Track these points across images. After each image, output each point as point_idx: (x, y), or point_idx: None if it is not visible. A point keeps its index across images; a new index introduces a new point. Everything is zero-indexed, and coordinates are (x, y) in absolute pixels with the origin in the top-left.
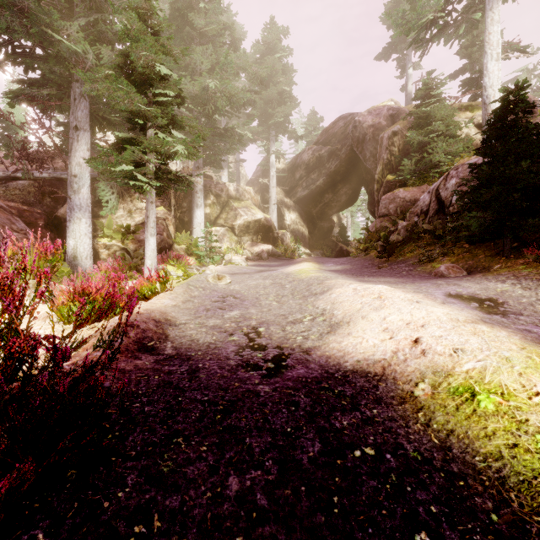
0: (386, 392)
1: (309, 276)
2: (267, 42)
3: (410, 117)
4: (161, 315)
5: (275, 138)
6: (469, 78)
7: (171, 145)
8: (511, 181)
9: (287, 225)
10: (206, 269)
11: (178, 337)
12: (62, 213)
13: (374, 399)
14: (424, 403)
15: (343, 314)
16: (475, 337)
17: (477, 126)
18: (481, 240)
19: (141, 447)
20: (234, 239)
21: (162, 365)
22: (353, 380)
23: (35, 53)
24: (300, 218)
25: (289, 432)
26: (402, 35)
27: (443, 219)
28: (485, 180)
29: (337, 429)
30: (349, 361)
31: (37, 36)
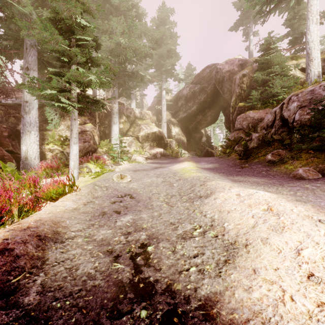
0: None
1: (191, 176)
2: (160, 18)
3: (255, 63)
4: (51, 227)
5: (165, 80)
6: (295, 38)
7: (88, 76)
8: None
9: (173, 136)
10: (115, 167)
11: (56, 263)
12: (20, 127)
13: None
14: None
15: (236, 230)
16: None
17: (301, 69)
18: None
19: None
20: (138, 144)
21: None
22: None
23: None
24: (181, 131)
25: None
26: (246, 14)
27: (286, 132)
28: None
29: None
30: None
31: None
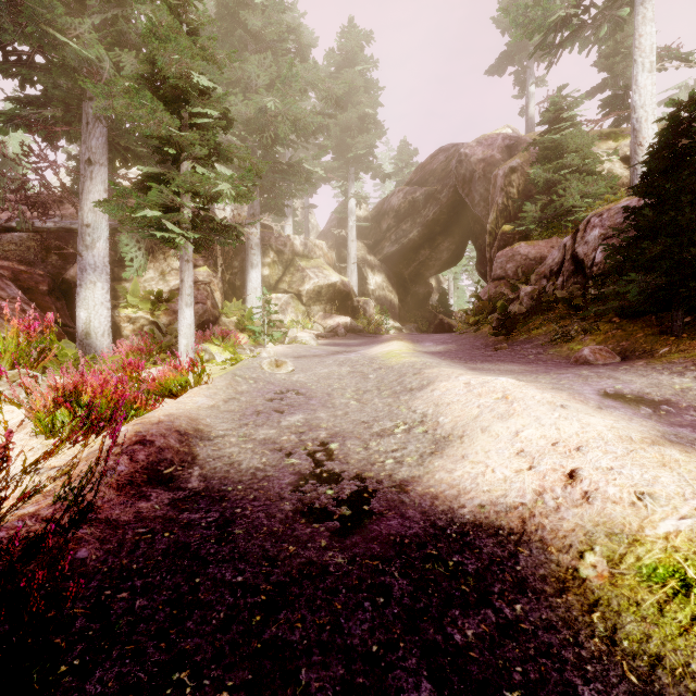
0: (531, 568)
1: (401, 362)
2: (345, 51)
3: (534, 148)
4: (189, 424)
5: (355, 177)
6: (612, 97)
7: (214, 183)
8: (685, 231)
9: (370, 291)
10: (261, 351)
11: (211, 459)
12: (71, 275)
13: (513, 581)
14: (600, 594)
15: (453, 423)
16: (667, 473)
17: (623, 159)
18: (637, 313)
19: (112, 695)
20: (300, 309)
21: (179, 510)
22: (475, 541)
23: (35, 62)
24: (388, 282)
25: (376, 654)
26: (521, 42)
27: (581, 284)
28: (647, 229)
29: (457, 648)
30: (468, 506)
31: (36, 38)
